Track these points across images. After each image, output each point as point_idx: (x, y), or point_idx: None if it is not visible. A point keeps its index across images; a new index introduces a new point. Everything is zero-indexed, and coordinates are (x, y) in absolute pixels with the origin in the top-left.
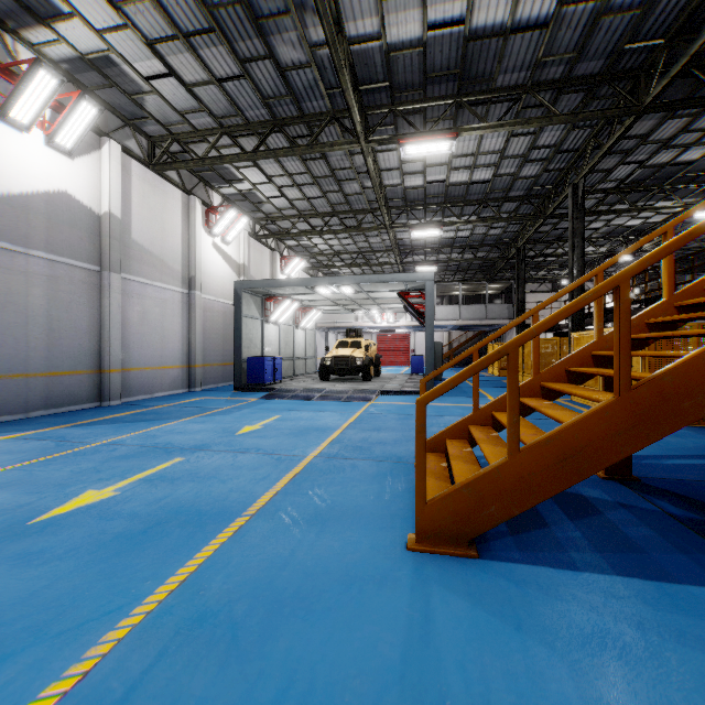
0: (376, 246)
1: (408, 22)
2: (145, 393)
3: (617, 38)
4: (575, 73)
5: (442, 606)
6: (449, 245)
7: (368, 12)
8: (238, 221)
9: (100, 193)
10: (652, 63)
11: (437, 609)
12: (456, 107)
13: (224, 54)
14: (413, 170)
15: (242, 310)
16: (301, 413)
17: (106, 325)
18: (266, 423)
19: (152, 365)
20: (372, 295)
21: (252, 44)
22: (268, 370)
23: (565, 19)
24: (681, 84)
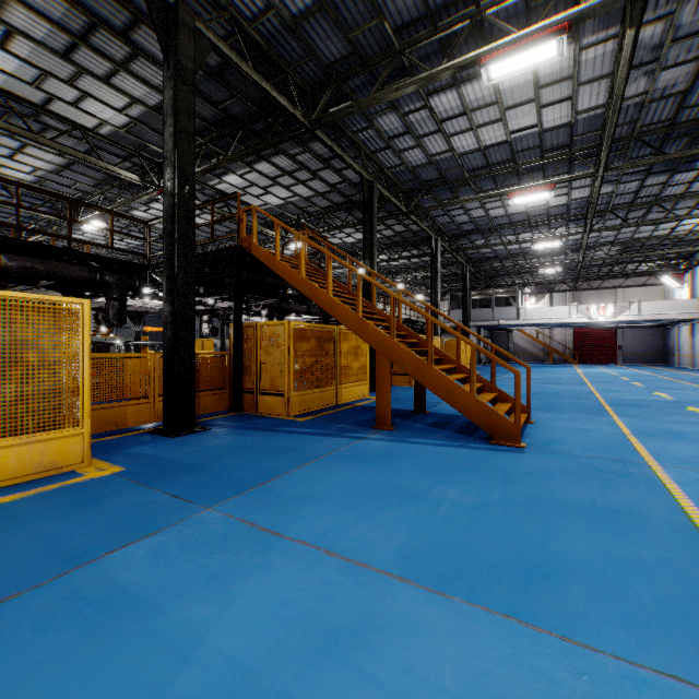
0: None
1: None
2: None
3: None
4: None
5: None
6: None
7: None
8: None
9: None
10: None
11: None
12: None
13: None
14: None
15: None
16: None
17: None
18: None
19: None
20: None
21: None
22: None
23: None
24: None
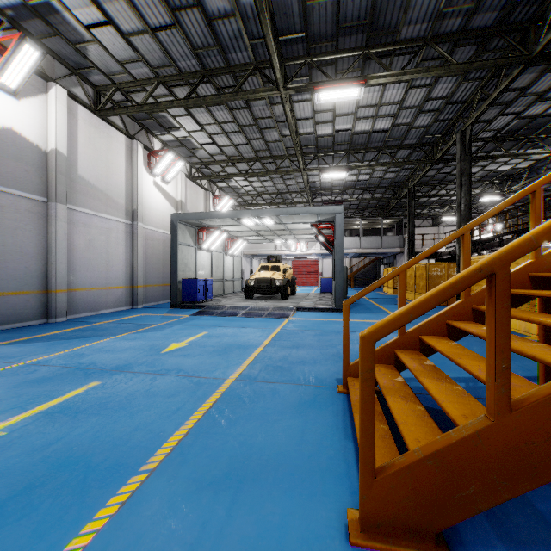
0: (291, 187)
1: None
2: (91, 311)
3: None
4: (471, 26)
5: None
6: (352, 187)
7: None
8: (175, 164)
9: (47, 132)
10: (541, 15)
11: None
12: (364, 59)
13: (155, 3)
14: (324, 119)
15: (178, 238)
16: (226, 329)
17: (52, 250)
18: (192, 340)
19: (97, 285)
20: (289, 227)
21: None
22: (200, 290)
23: None
24: None
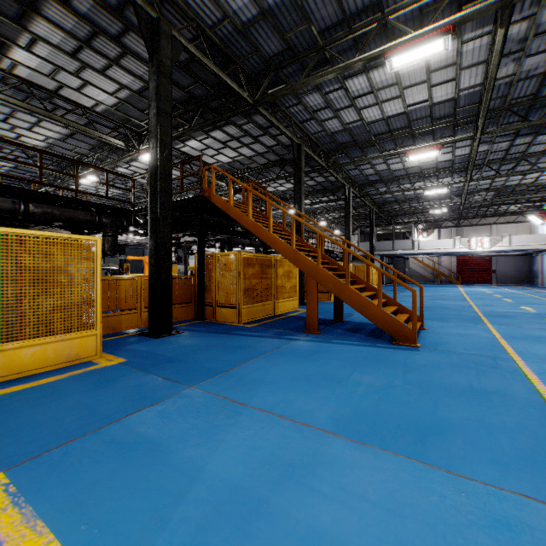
0: None
1: None
2: None
3: None
4: None
5: None
6: None
7: None
8: None
9: None
10: None
11: None
12: None
13: None
14: None
15: None
16: None
17: None
18: None
19: None
20: None
21: None
22: None
23: None
24: None
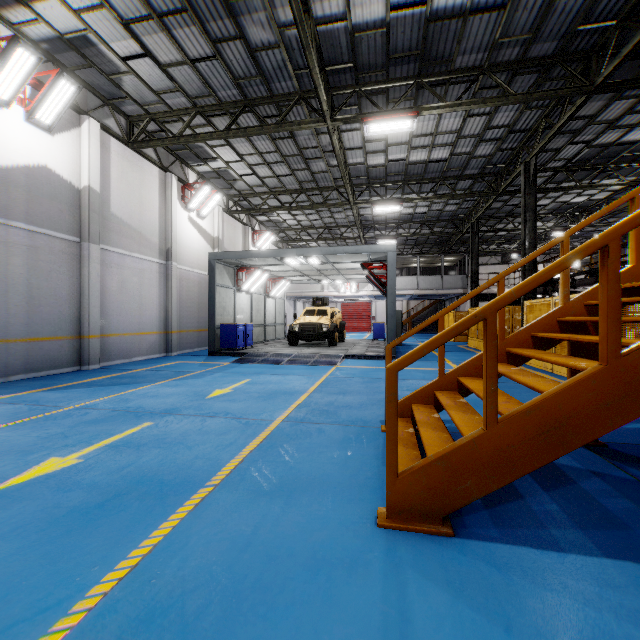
0: (340, 221)
1: (372, 3)
2: (124, 358)
3: (571, 19)
4: (530, 54)
5: (419, 598)
6: (408, 220)
7: None
8: (212, 197)
9: (80, 168)
10: (603, 44)
11: (415, 603)
12: (417, 88)
13: (196, 35)
14: (375, 149)
15: (216, 279)
16: (270, 377)
17: (85, 293)
18: (236, 387)
19: (130, 331)
20: (337, 266)
21: (223, 25)
22: (240, 336)
23: (522, 0)
24: (629, 66)
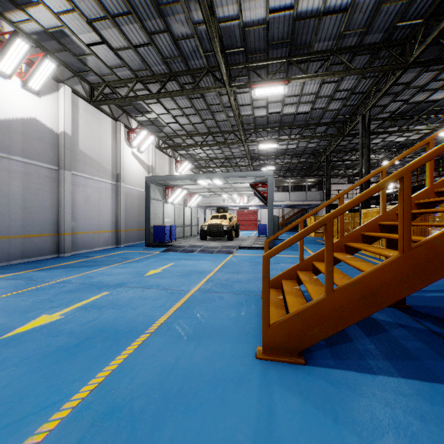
0: (236, 154)
1: (256, 8)
2: (88, 248)
3: (392, 18)
4: (364, 42)
5: (281, 402)
6: (283, 153)
7: (231, 1)
8: (148, 138)
9: (58, 119)
10: (414, 35)
11: (278, 404)
12: (287, 64)
13: (137, 29)
14: (260, 105)
15: (150, 195)
16: (187, 261)
17: (62, 204)
18: (164, 268)
19: (92, 230)
20: (234, 185)
21: (156, 22)
22: (167, 233)
23: (358, 6)
24: (432, 49)
